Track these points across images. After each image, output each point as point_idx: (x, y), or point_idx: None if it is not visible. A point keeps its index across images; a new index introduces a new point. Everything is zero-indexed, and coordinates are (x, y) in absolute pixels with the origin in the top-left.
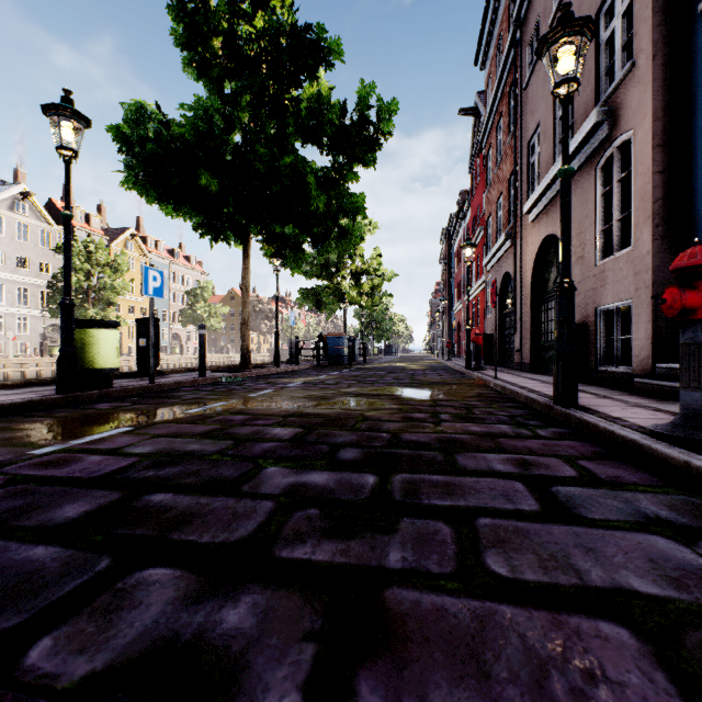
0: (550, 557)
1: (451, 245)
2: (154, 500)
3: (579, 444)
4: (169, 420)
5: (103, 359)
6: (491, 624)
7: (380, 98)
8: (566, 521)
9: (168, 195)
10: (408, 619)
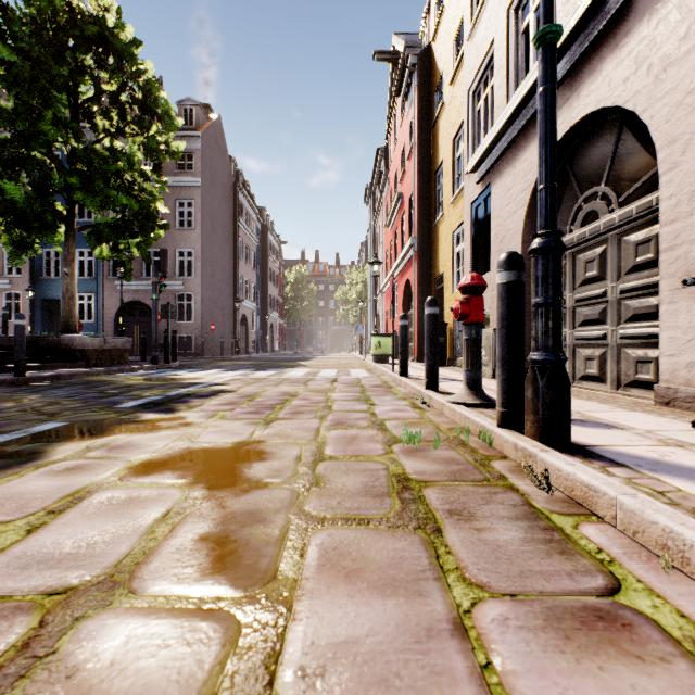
0: None
1: None
2: None
3: None
4: None
5: None
6: None
7: None
8: None
9: None
10: None
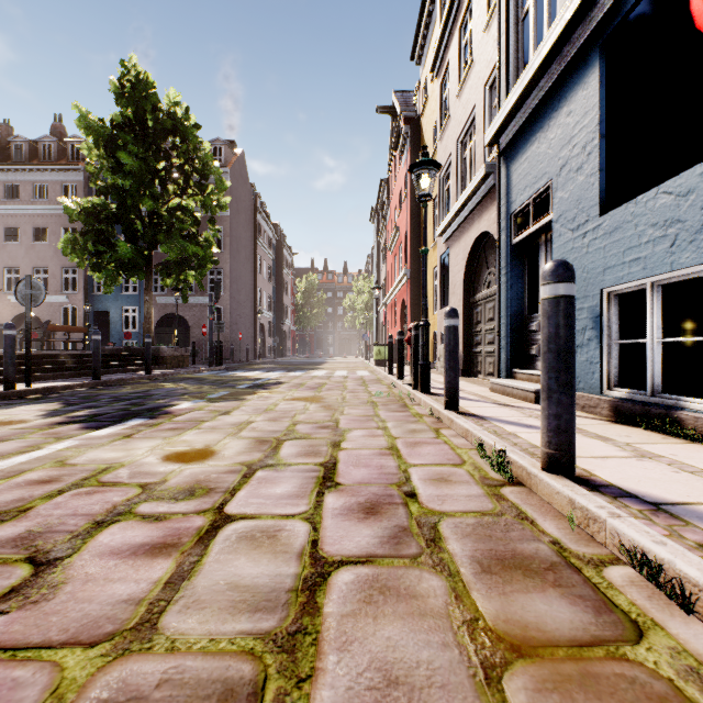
0: None
1: None
2: None
3: None
4: None
5: None
6: None
7: None
8: None
9: None
10: None
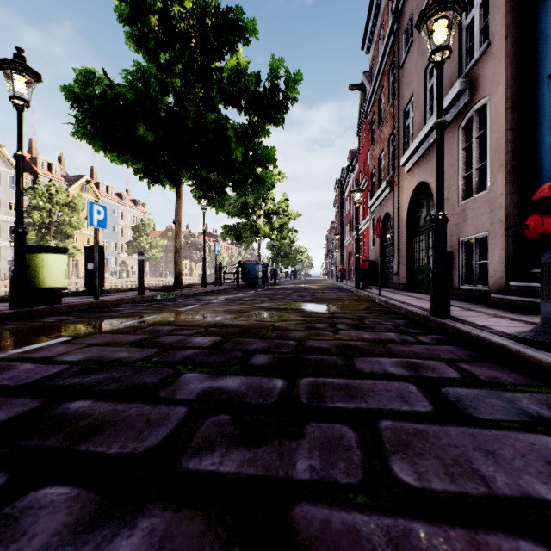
0: (453, 462)
1: (343, 192)
2: (71, 408)
3: (456, 349)
4: (105, 331)
5: (53, 279)
6: (408, 549)
7: (287, 70)
8: (460, 422)
9: (112, 145)
10: (318, 545)
